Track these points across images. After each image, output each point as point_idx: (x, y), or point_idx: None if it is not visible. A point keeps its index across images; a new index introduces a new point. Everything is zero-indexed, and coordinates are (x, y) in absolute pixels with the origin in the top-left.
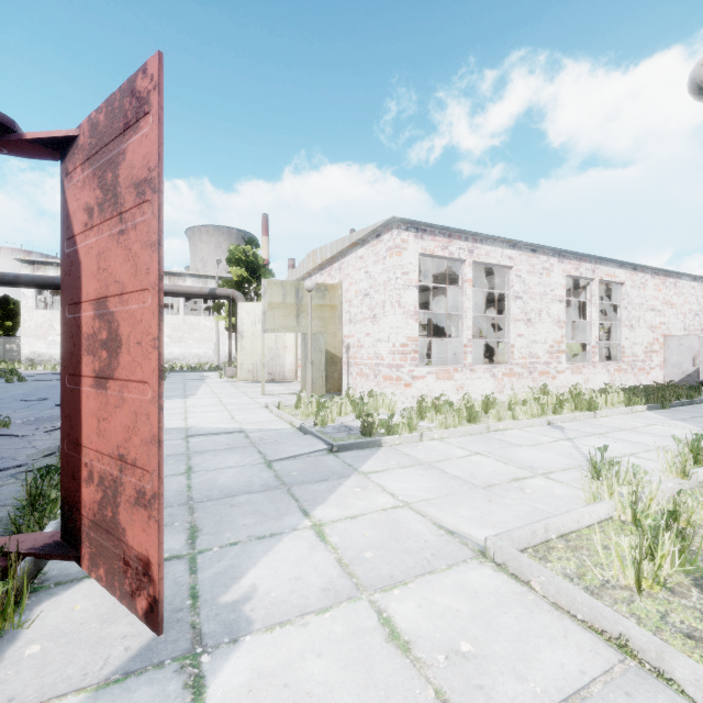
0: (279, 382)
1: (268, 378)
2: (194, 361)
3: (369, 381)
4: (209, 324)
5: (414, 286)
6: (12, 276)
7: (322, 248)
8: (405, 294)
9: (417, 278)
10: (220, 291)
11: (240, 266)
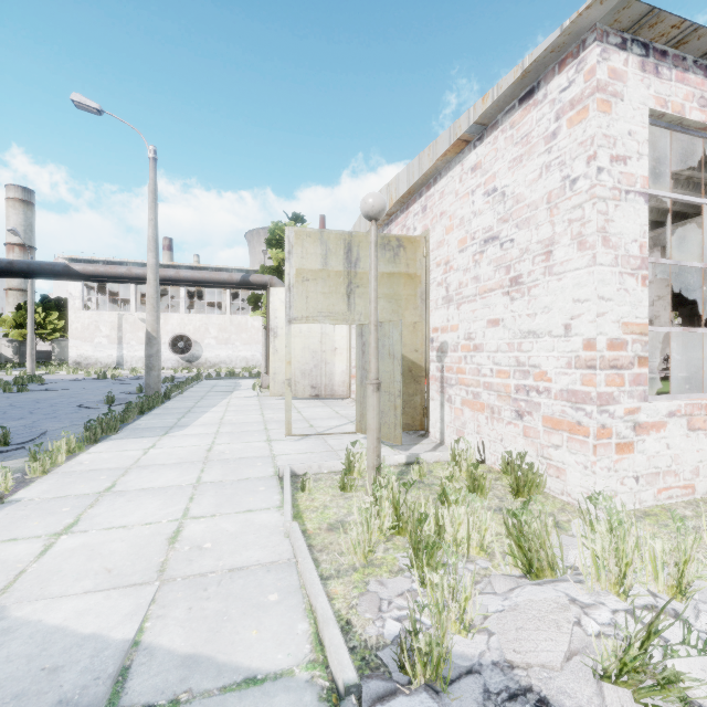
0: (326, 399)
1: (310, 393)
2: (242, 365)
3: (499, 423)
4: (257, 324)
5: (639, 192)
6: (5, 262)
7: (390, 184)
8: (619, 213)
9: (646, 173)
10: (254, 278)
11: (282, 249)
